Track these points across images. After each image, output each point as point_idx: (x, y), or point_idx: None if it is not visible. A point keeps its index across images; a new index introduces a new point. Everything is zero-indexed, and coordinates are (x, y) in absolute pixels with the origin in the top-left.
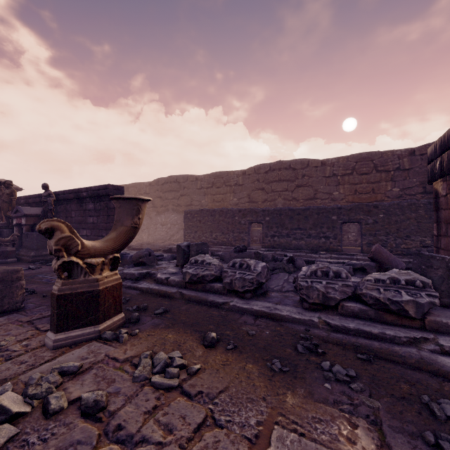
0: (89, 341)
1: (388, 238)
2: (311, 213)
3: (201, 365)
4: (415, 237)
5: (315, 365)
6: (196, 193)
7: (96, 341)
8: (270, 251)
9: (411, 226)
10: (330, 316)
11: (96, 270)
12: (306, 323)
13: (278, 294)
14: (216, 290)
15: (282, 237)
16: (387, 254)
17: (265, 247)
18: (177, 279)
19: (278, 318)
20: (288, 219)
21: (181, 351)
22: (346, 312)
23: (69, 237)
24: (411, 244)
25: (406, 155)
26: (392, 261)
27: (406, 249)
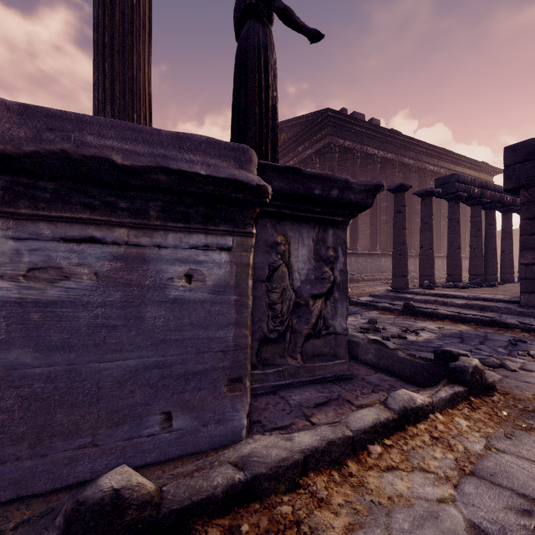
0: None
1: None
2: None
3: None
4: None
5: None
6: None
7: None
8: None
9: None
10: None
11: None
12: None
13: None
14: None
15: None
16: None
17: None
18: None
19: None
20: None
21: None
22: None
23: None
24: None
25: None
26: None
27: None
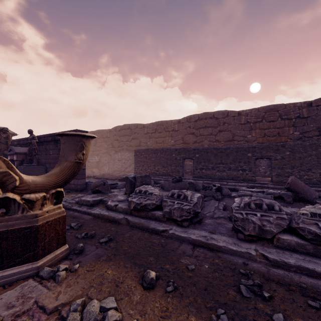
0: (26, 279)
1: (293, 171)
2: (231, 151)
3: (137, 318)
4: (316, 170)
5: (266, 318)
6: (143, 136)
7: (33, 279)
8: (199, 180)
9: (312, 161)
10: (266, 249)
11: (36, 205)
12: (243, 256)
13: (211, 221)
14: (157, 217)
15: (208, 169)
16: (302, 185)
17: (195, 177)
18: (124, 206)
19: (215, 248)
20: (213, 156)
21: (118, 295)
22: (283, 245)
23: (5, 172)
24: (312, 175)
25: (305, 106)
26: (307, 191)
27: (308, 179)
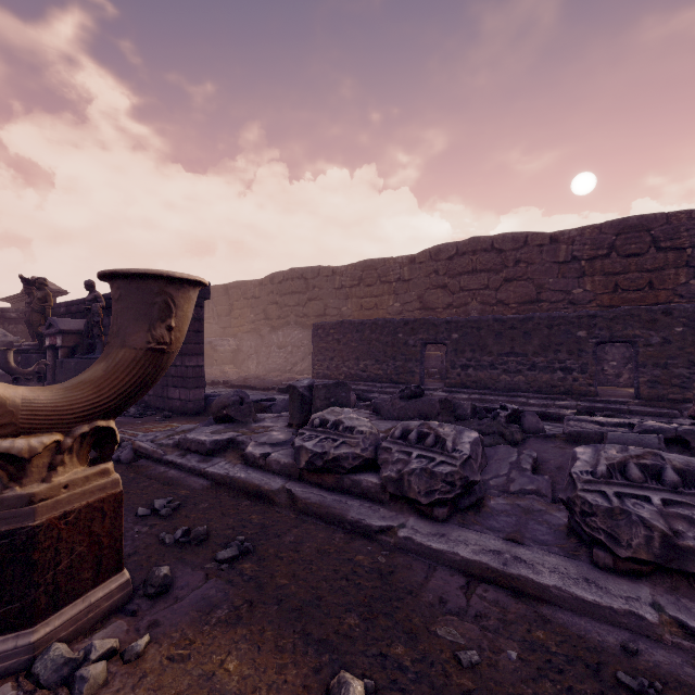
0: None
1: (693, 372)
2: (537, 326)
3: None
4: None
5: None
6: (333, 295)
7: (15, 682)
8: (460, 393)
9: None
10: (688, 604)
11: (32, 469)
12: (617, 621)
13: (507, 504)
14: (366, 490)
15: (481, 368)
16: None
17: (451, 386)
18: (284, 459)
19: (530, 590)
20: (493, 337)
21: None
22: None
23: None
24: None
25: None
26: None
27: None
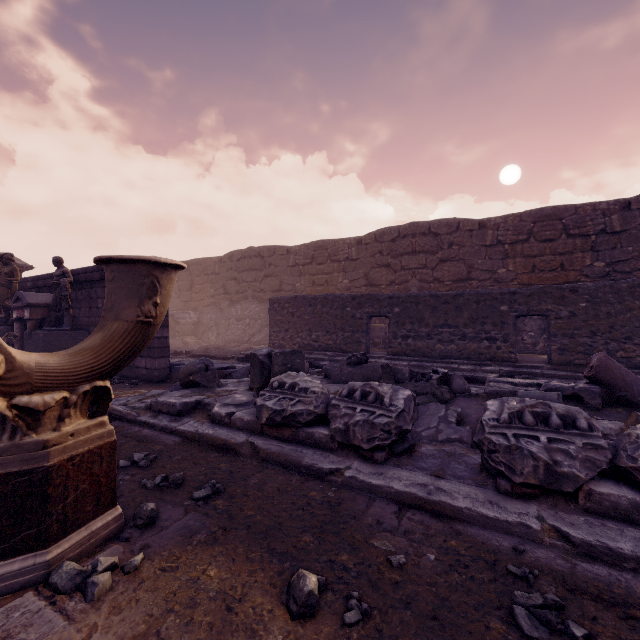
0: (19, 591)
1: (594, 341)
2: (467, 301)
3: None
4: None
5: None
6: (288, 272)
7: (35, 591)
8: (401, 360)
9: (634, 322)
10: (563, 516)
11: (45, 420)
12: (511, 531)
13: (434, 449)
14: (318, 441)
15: (419, 338)
16: (623, 372)
17: (393, 355)
18: (247, 417)
19: (448, 512)
20: (430, 311)
21: (231, 636)
22: (600, 507)
23: None
24: (634, 350)
25: (616, 210)
26: (633, 383)
27: (626, 358)
